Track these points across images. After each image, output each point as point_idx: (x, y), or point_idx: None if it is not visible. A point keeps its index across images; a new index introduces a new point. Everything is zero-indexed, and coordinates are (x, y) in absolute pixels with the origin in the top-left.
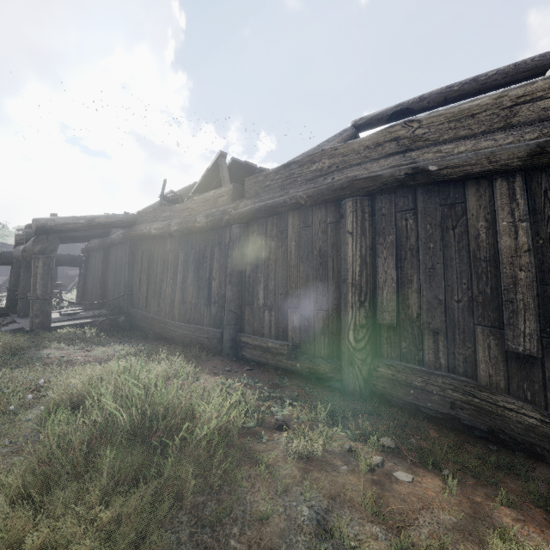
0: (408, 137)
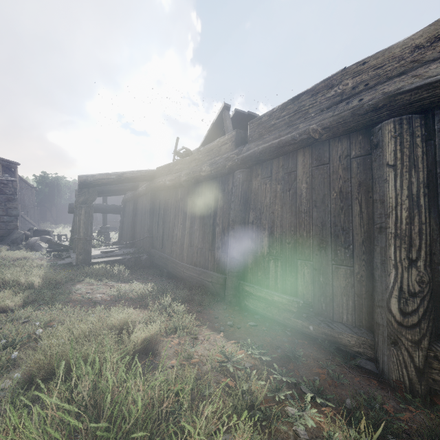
0: None
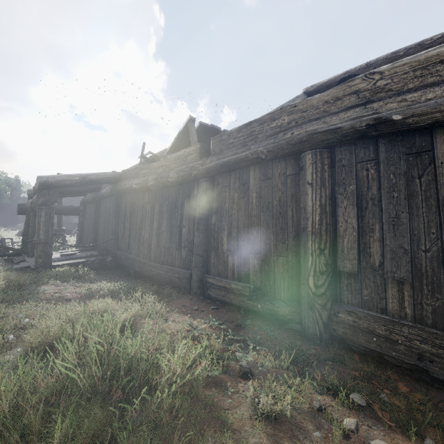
0: (369, 89)
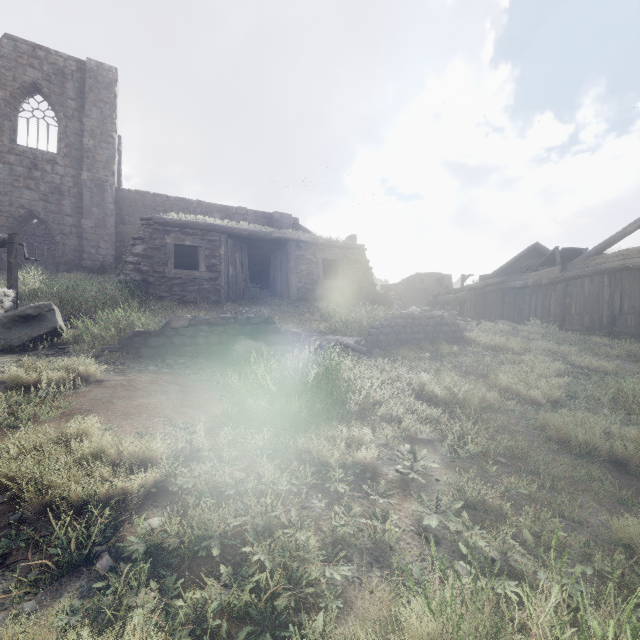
0: (626, 254)
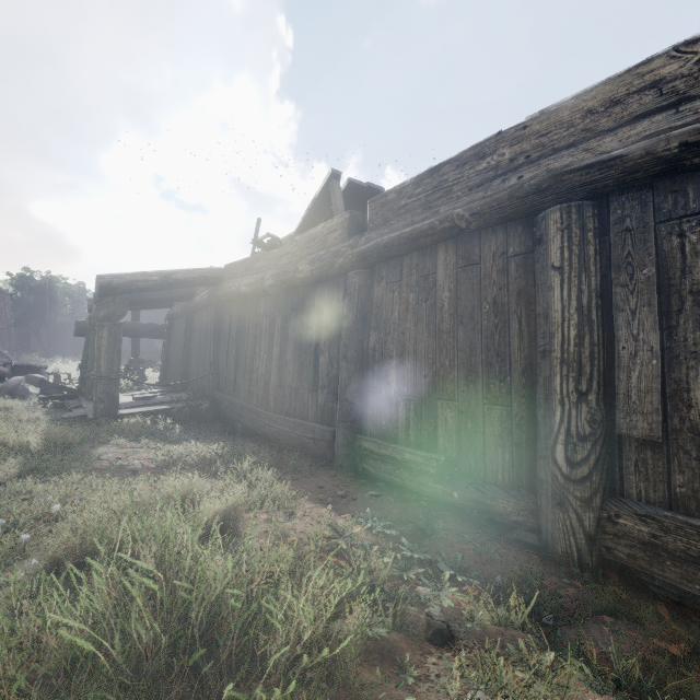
0: (685, 74)
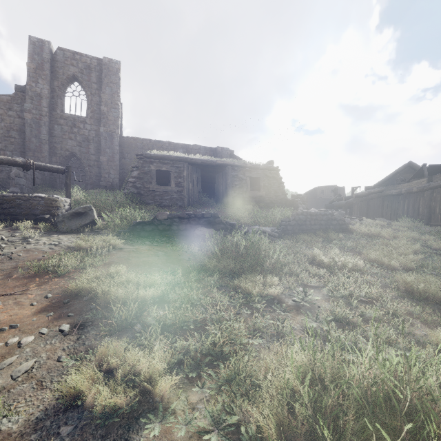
0: None
